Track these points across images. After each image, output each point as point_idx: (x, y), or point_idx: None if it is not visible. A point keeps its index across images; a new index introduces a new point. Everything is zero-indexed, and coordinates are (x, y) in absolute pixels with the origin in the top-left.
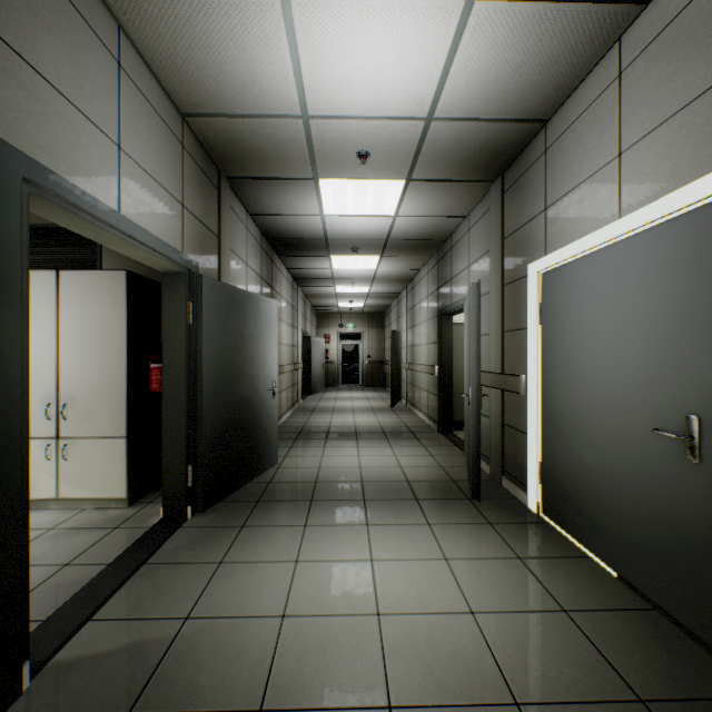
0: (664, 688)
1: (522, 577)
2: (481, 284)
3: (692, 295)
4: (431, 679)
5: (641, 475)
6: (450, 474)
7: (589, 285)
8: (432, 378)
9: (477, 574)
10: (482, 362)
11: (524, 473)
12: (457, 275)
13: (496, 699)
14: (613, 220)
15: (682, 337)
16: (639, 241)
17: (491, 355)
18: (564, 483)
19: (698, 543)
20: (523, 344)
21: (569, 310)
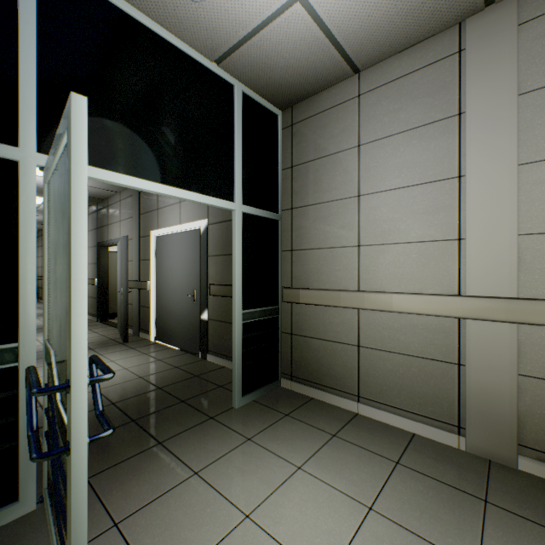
0: (184, 364)
1: (146, 357)
2: (128, 233)
3: (195, 254)
4: (112, 382)
5: (185, 311)
6: (110, 337)
7: (172, 245)
8: (92, 287)
9: (128, 361)
10: (129, 275)
11: (150, 326)
12: (113, 224)
13: (135, 378)
14: (179, 224)
15: (193, 266)
16: (185, 234)
17: (134, 272)
18: (165, 323)
19: (196, 326)
20: (149, 267)
21: (166, 254)
